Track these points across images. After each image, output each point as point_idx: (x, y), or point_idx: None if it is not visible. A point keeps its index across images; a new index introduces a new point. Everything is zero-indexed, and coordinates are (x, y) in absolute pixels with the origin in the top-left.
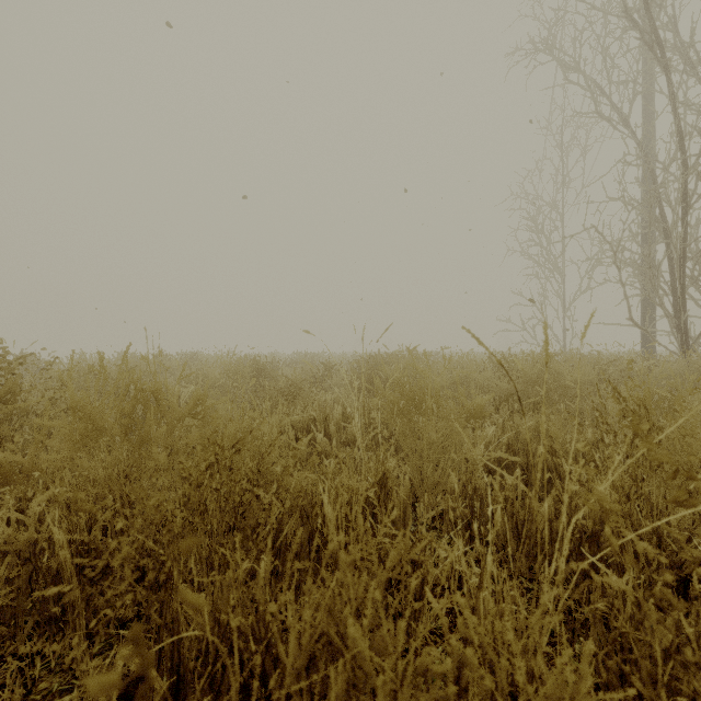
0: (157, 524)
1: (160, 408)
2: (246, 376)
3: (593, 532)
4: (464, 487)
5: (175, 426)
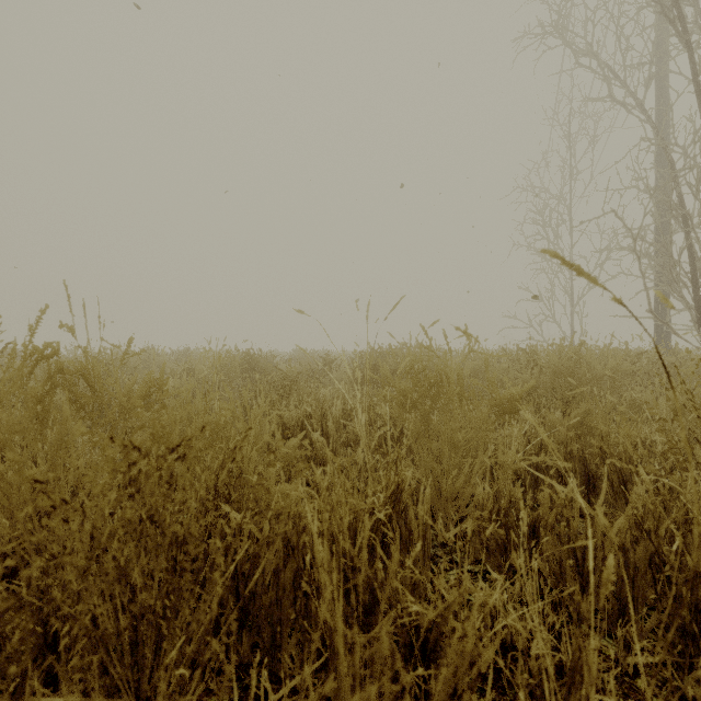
0: (26, 581)
1: (98, 396)
2: (237, 369)
3: (695, 571)
4: (496, 500)
5: (118, 421)
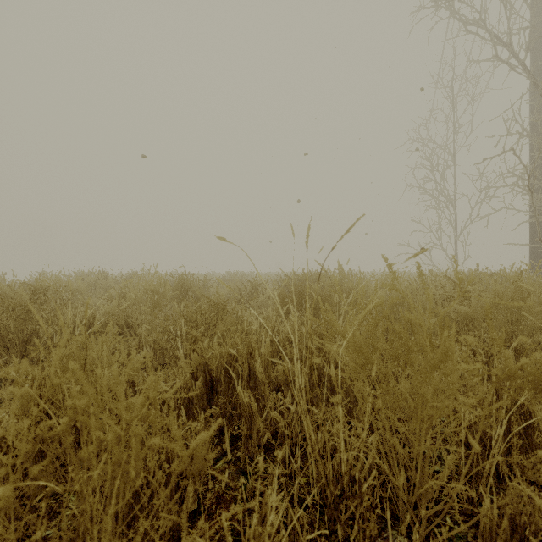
0: None
1: None
2: (166, 295)
3: None
4: (516, 528)
5: None
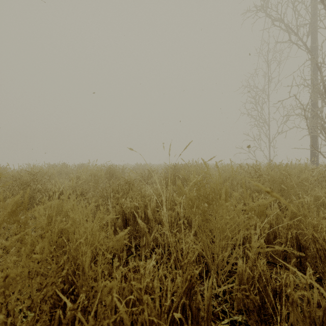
0: None
1: None
2: (102, 177)
3: None
4: (251, 271)
5: None
